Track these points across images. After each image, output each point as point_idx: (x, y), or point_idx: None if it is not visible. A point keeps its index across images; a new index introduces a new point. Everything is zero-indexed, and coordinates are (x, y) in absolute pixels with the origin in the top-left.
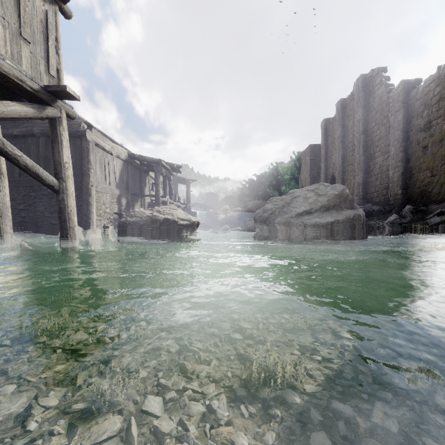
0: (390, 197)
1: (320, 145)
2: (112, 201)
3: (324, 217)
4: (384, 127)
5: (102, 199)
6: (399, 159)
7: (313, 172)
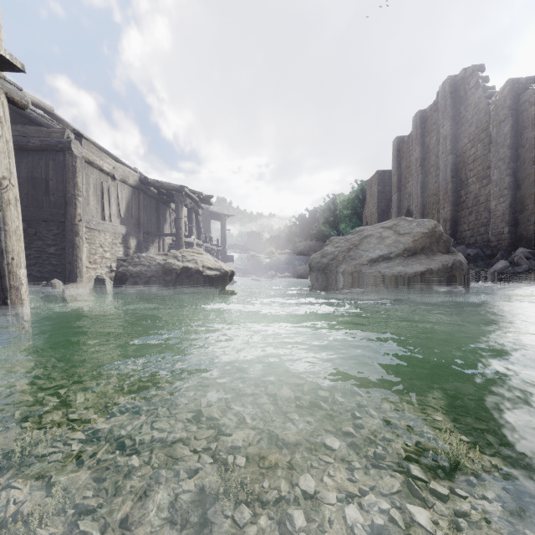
0: (491, 236)
1: (390, 171)
2: (115, 243)
3: (410, 265)
4: (481, 144)
5: (98, 240)
6: (505, 186)
7: (382, 205)
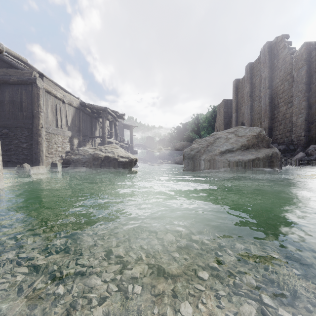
0: (293, 138)
1: (231, 100)
2: (64, 141)
3: (245, 155)
4: (287, 82)
5: (54, 140)
6: (302, 107)
7: (226, 120)
